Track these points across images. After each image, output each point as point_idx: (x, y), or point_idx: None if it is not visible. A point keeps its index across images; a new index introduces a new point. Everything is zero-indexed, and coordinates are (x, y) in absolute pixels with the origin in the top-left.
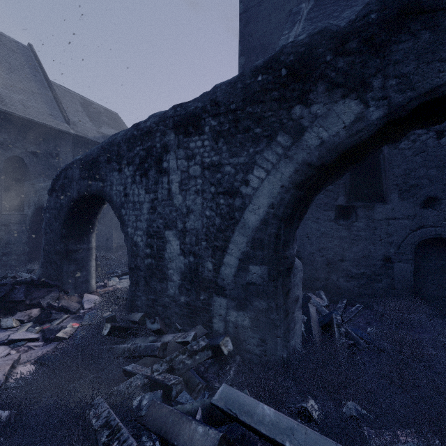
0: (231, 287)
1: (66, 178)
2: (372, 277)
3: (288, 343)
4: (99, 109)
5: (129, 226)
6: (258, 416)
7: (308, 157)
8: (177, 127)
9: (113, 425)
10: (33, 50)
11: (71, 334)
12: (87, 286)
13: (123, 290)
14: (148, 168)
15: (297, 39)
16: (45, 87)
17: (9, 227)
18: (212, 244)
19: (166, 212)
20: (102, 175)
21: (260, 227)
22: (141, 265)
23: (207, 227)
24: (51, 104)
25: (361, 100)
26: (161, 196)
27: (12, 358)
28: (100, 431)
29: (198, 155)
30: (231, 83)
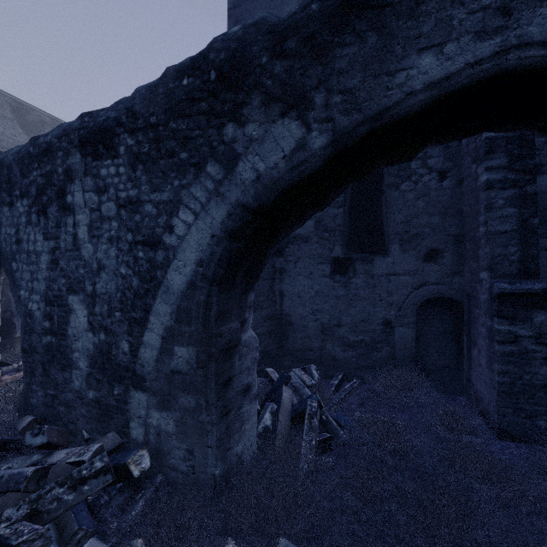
0: (153, 377)
1: None
2: (371, 345)
3: (229, 451)
4: (42, 118)
5: (23, 287)
6: None
7: (243, 197)
8: (83, 144)
9: None
10: None
11: None
12: None
13: None
14: (48, 202)
15: (230, 31)
16: None
17: None
18: (128, 316)
19: (71, 268)
20: None
21: (187, 292)
22: (37, 346)
23: (122, 291)
24: None
25: (303, 121)
26: (64, 244)
27: None
28: None
29: (112, 186)
30: (152, 86)
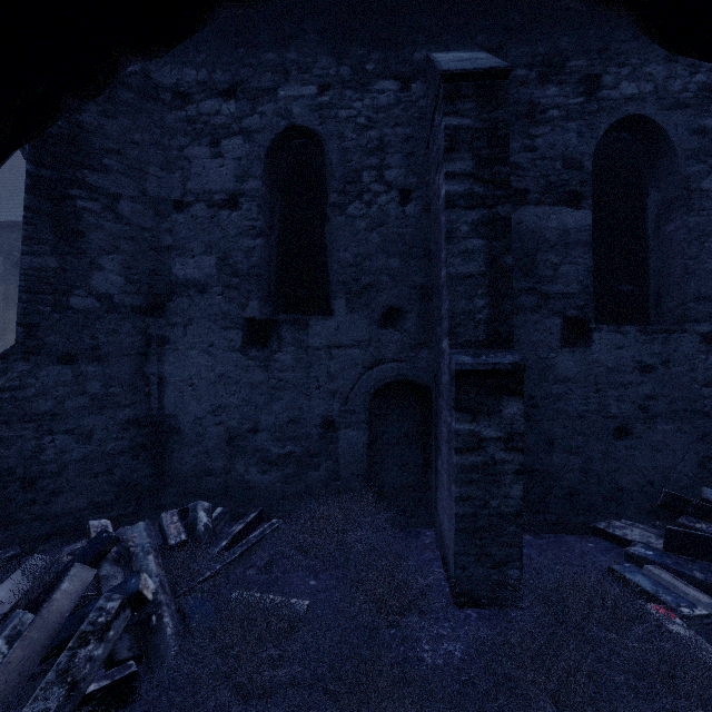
0: None
1: None
2: (305, 459)
3: None
4: None
5: None
6: None
7: None
8: None
9: None
10: None
11: None
12: None
13: None
14: None
15: None
16: None
17: None
18: None
19: None
20: None
21: None
22: None
23: None
24: None
25: None
26: None
27: None
28: None
29: None
30: None
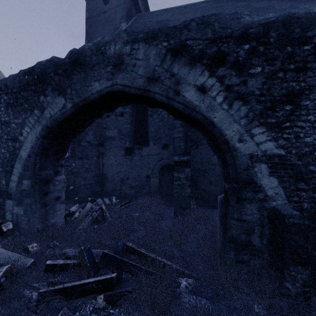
0: (15, 193)
1: None
2: (141, 186)
3: (47, 221)
4: None
5: None
6: None
7: (46, 123)
8: None
9: None
10: None
11: None
12: None
13: None
14: None
15: (42, 61)
16: None
17: None
18: (5, 169)
19: None
20: None
21: (27, 159)
22: None
23: (2, 159)
24: None
25: (65, 98)
26: None
27: None
28: None
29: None
30: (14, 76)
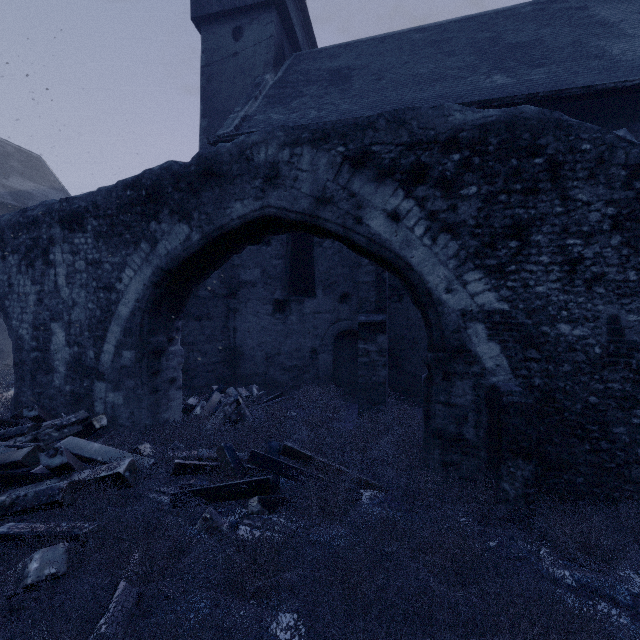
0: (109, 372)
1: None
2: (302, 368)
3: (158, 415)
4: (6, 149)
5: (14, 318)
6: (87, 449)
7: (160, 263)
8: (62, 222)
9: None
10: None
11: None
12: None
13: None
14: (35, 258)
15: (154, 168)
16: None
17: None
18: (94, 335)
19: (53, 305)
20: None
21: (130, 318)
22: (26, 360)
23: (90, 319)
24: None
25: (189, 225)
26: (48, 288)
27: None
28: None
29: (83, 251)
30: (109, 191)
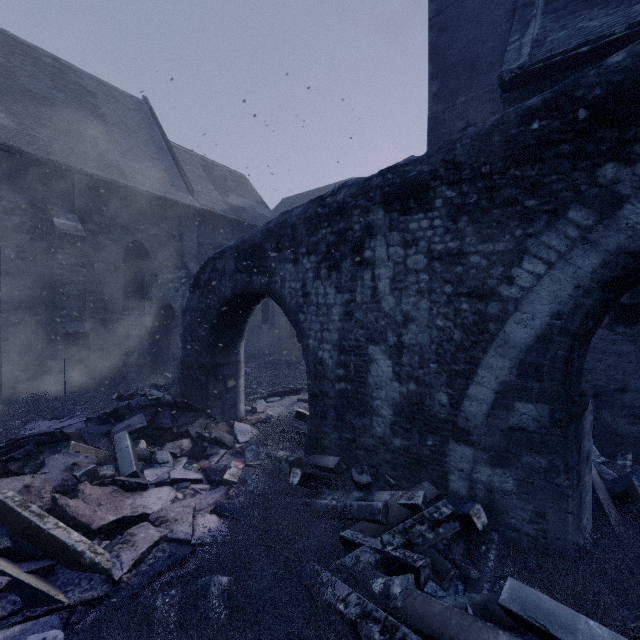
0: (481, 431)
1: (214, 270)
2: None
3: (580, 522)
4: (223, 172)
5: (311, 336)
6: (583, 635)
7: (629, 243)
8: (388, 201)
9: (380, 618)
10: (149, 104)
11: (239, 477)
12: (235, 411)
13: (279, 418)
14: (341, 258)
15: (608, 62)
16: (164, 150)
17: (129, 330)
18: (447, 368)
19: (370, 320)
20: (269, 268)
21: (536, 346)
22: (329, 391)
23: (438, 343)
24: (173, 172)
25: None
26: (361, 297)
27: (189, 505)
28: (363, 623)
29: (423, 239)
30: (482, 135)
